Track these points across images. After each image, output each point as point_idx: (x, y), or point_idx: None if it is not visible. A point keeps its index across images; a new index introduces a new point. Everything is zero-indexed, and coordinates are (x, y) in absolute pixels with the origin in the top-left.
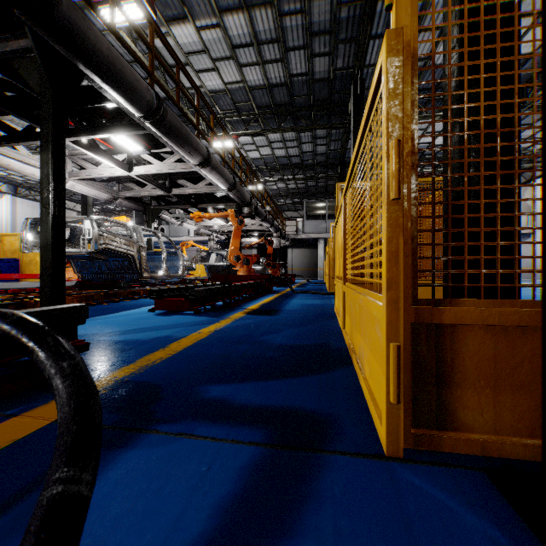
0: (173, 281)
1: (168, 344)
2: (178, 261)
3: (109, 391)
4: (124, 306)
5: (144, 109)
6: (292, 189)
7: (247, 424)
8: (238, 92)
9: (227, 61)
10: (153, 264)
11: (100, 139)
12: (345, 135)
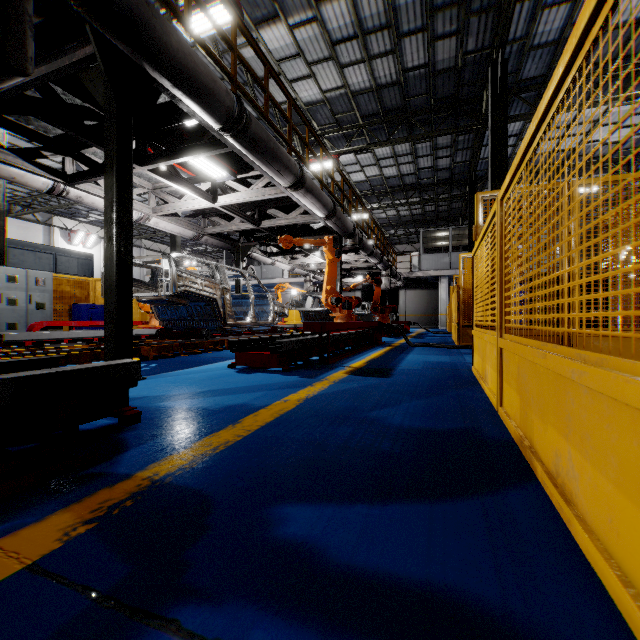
0: (262, 329)
1: (241, 417)
2: (268, 306)
3: (136, 502)
4: (203, 359)
5: (223, 118)
6: (404, 217)
7: (353, 633)
8: (339, 101)
9: (325, 64)
10: (240, 309)
11: (181, 167)
12: (478, 140)
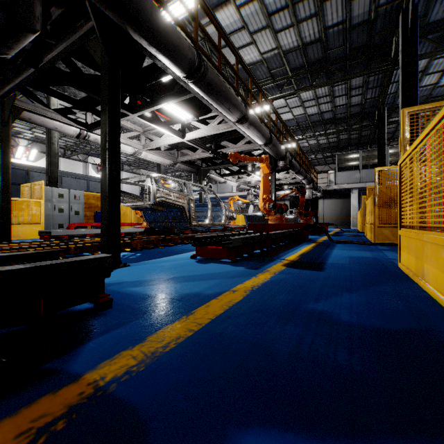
0: (217, 228)
1: (194, 308)
2: (221, 211)
3: (67, 424)
4: (174, 250)
5: (187, 68)
6: (323, 145)
7: None
8: (273, 59)
9: (263, 32)
10: (201, 214)
11: (161, 114)
12: (387, 78)
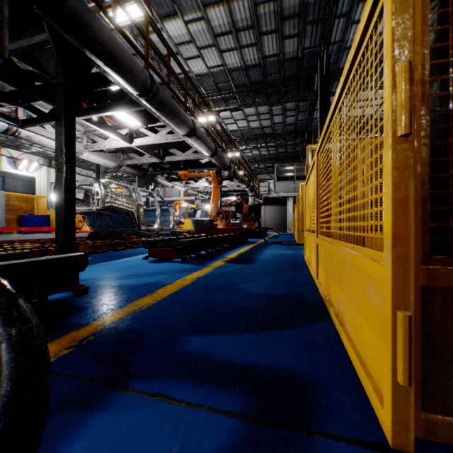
0: (165, 233)
1: (156, 290)
2: (170, 216)
3: (96, 337)
4: (124, 254)
5: (140, 88)
6: (264, 156)
7: (225, 386)
8: (219, 74)
9: (210, 49)
10: (149, 219)
11: (107, 117)
12: (312, 106)
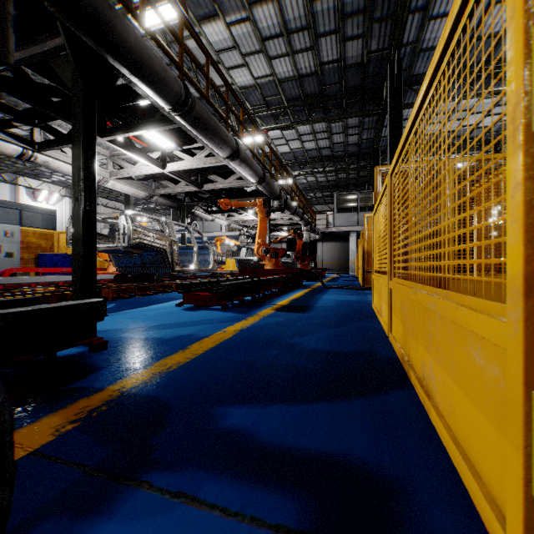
0: (204, 274)
1: (189, 344)
2: (209, 255)
3: (110, 407)
4: (155, 300)
5: (172, 101)
6: (322, 182)
7: (274, 484)
8: (268, 86)
9: (256, 55)
10: (185, 258)
11: (136, 138)
12: (380, 122)
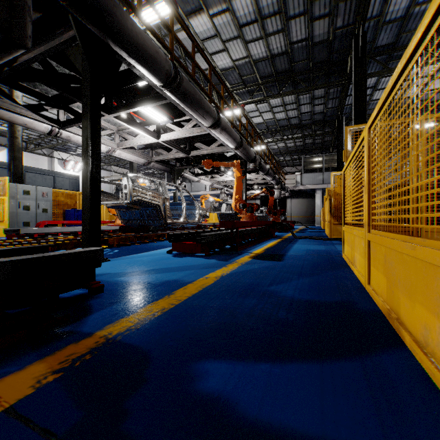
0: (191, 226)
1: (174, 290)
2: (195, 210)
3: (93, 356)
4: (150, 247)
5: (164, 78)
6: (290, 148)
7: None
8: (244, 67)
9: (235, 41)
10: (176, 212)
11: (136, 115)
12: (344, 91)
